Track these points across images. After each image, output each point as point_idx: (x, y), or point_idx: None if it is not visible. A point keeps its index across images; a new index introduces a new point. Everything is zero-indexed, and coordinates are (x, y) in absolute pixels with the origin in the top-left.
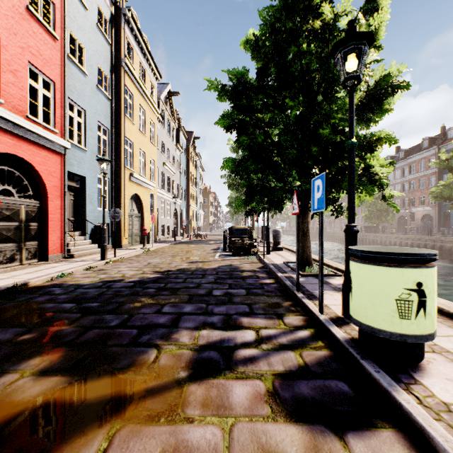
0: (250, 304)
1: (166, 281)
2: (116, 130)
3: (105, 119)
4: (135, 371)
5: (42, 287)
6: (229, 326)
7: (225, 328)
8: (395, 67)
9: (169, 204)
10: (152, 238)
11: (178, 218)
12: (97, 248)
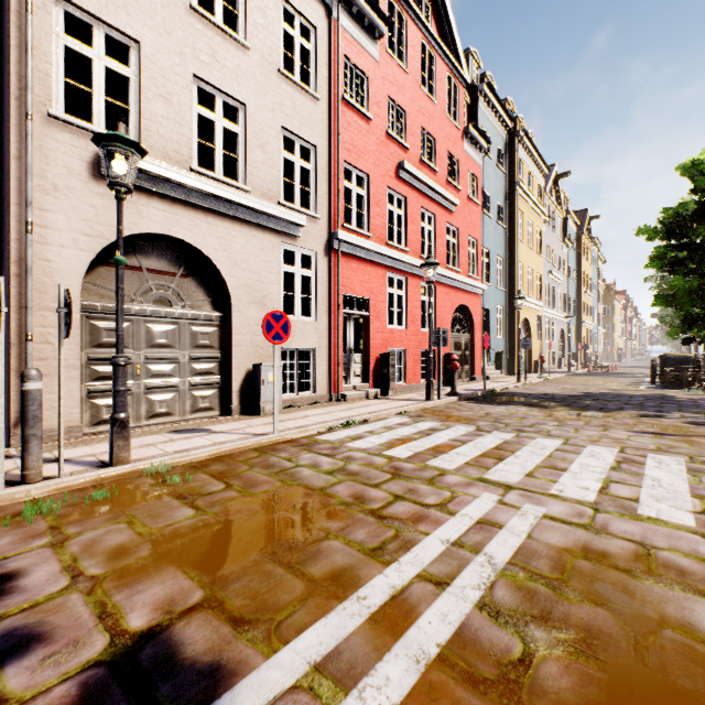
0: (679, 409)
1: (595, 397)
2: (509, 257)
3: (501, 249)
4: (610, 414)
5: (505, 392)
6: (660, 412)
7: (657, 412)
8: None
9: (554, 324)
10: (549, 367)
11: (565, 341)
12: (499, 374)
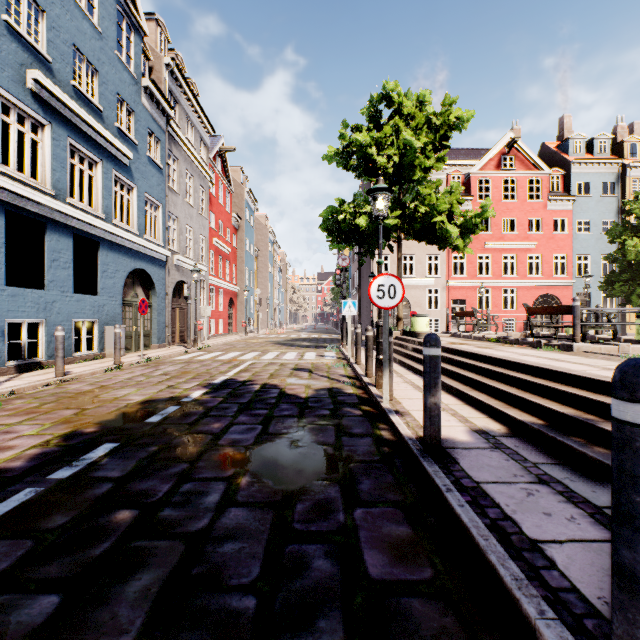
0: None
1: None
2: None
3: (610, 250)
4: None
5: None
6: None
7: None
8: None
9: None
10: None
11: None
12: None
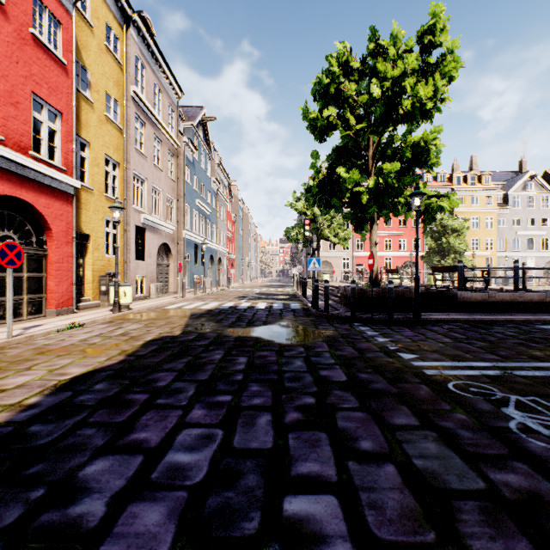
0: None
1: None
2: None
3: None
4: None
5: None
6: None
7: None
8: (443, 240)
9: (533, 259)
10: None
11: None
12: None
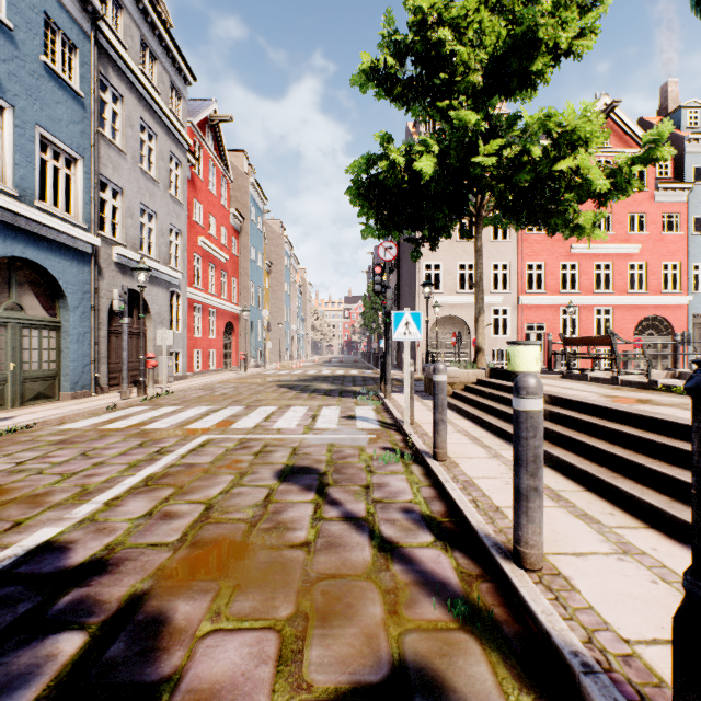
0: None
1: None
2: None
3: None
4: None
5: None
6: None
7: None
8: None
9: None
10: None
11: None
12: None
